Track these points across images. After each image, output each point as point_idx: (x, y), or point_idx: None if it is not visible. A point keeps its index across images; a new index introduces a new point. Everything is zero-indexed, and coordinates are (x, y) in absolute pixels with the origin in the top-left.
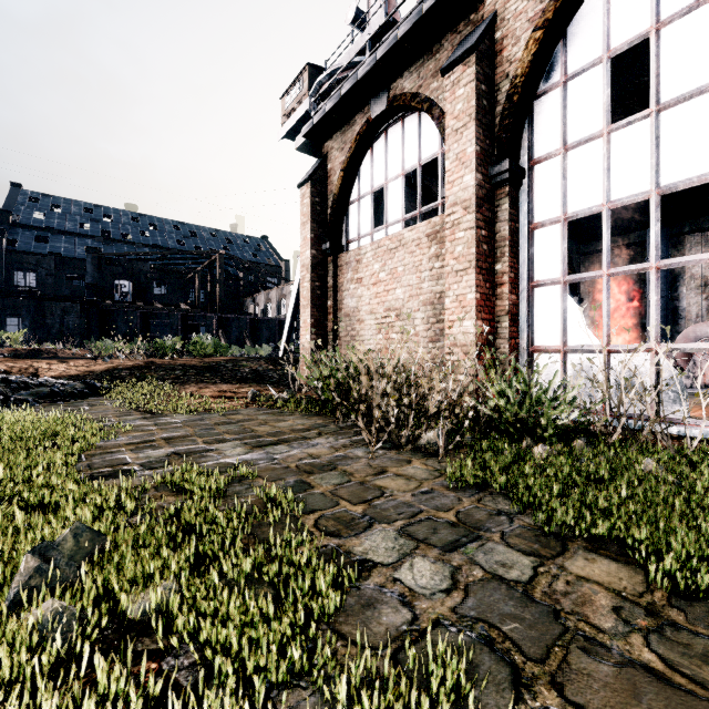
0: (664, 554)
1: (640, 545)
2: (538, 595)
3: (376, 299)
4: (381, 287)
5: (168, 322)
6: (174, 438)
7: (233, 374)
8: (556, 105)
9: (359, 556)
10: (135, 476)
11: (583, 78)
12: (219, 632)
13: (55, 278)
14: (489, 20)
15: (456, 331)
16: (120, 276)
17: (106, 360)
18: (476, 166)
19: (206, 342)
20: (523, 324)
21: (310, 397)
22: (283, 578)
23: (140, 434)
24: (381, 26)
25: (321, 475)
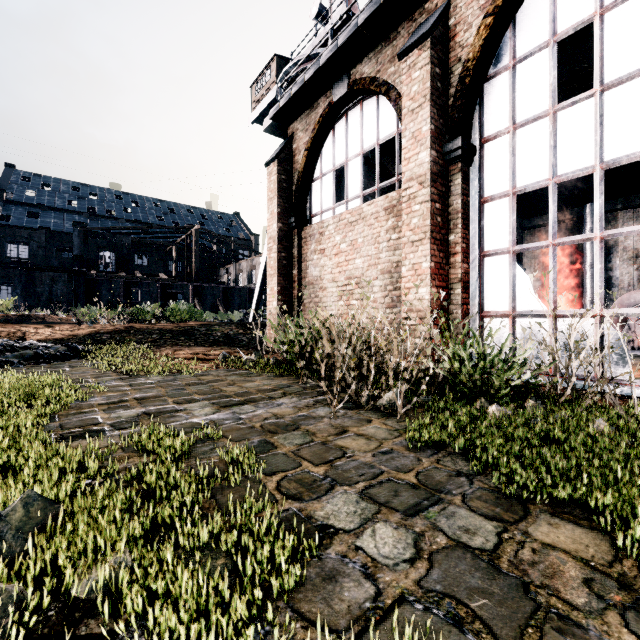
0: (631, 521)
1: (606, 511)
2: (505, 565)
3: (337, 268)
4: (342, 257)
5: (149, 291)
6: (146, 398)
7: (206, 338)
8: (505, 87)
9: (320, 522)
10: (104, 437)
11: (530, 61)
12: (169, 615)
13: (46, 250)
14: (442, 8)
15: (412, 298)
16: (104, 248)
17: (89, 325)
18: (431, 144)
19: (182, 309)
20: (474, 290)
21: (276, 359)
22: (242, 547)
23: (114, 395)
24: (342, 15)
25: (285, 435)
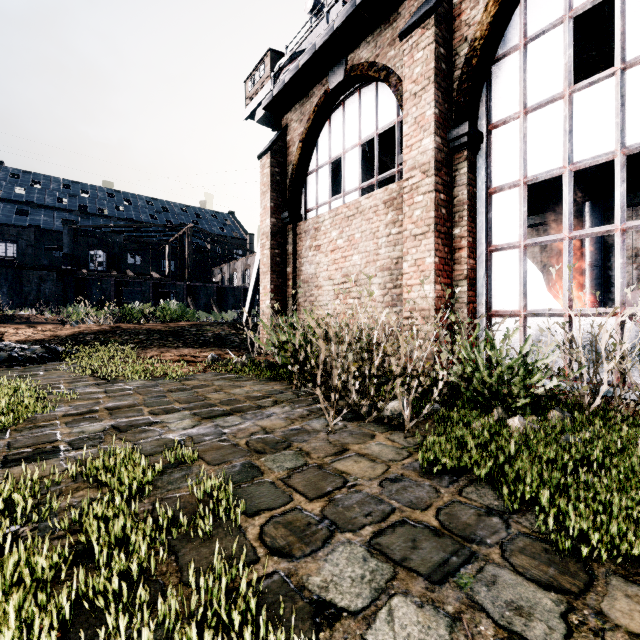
0: None
1: None
2: None
3: (333, 266)
4: (339, 254)
5: (141, 290)
6: (119, 407)
7: (196, 339)
8: (515, 69)
9: (316, 596)
10: (56, 460)
11: (543, 39)
12: None
13: (35, 249)
14: None
15: (415, 296)
16: (95, 247)
17: (74, 325)
18: (435, 129)
19: (172, 308)
20: (481, 288)
21: (268, 361)
22: None
23: (83, 403)
24: None
25: (273, 456)
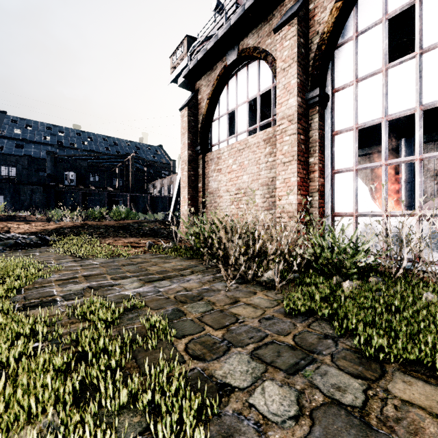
0: None
1: None
2: (374, 422)
3: (230, 182)
4: (233, 174)
5: (99, 199)
6: (91, 275)
7: (137, 231)
8: (350, 52)
9: (219, 380)
10: (56, 306)
11: (368, 33)
12: None
13: (28, 171)
14: None
15: (284, 203)
16: (68, 169)
17: (56, 222)
18: (297, 92)
19: (121, 211)
20: (328, 197)
21: (187, 246)
22: (155, 405)
23: (68, 273)
24: (233, 3)
25: (192, 305)
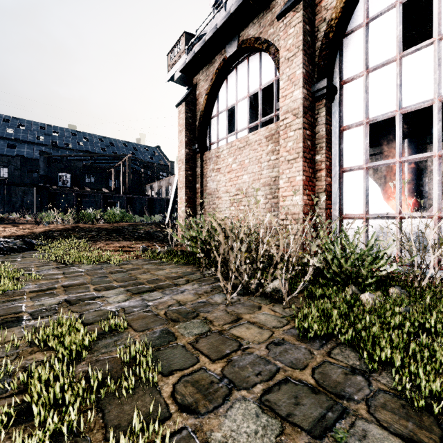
0: None
1: None
2: None
3: (229, 182)
4: (233, 174)
5: (94, 200)
6: (72, 285)
7: (132, 234)
8: (360, 40)
9: None
10: (18, 327)
11: (380, 19)
12: None
13: (20, 171)
14: None
15: (288, 204)
16: (62, 170)
17: (45, 225)
18: (303, 84)
19: (116, 213)
20: (335, 198)
21: (183, 251)
22: None
23: (46, 282)
24: None
25: (185, 324)
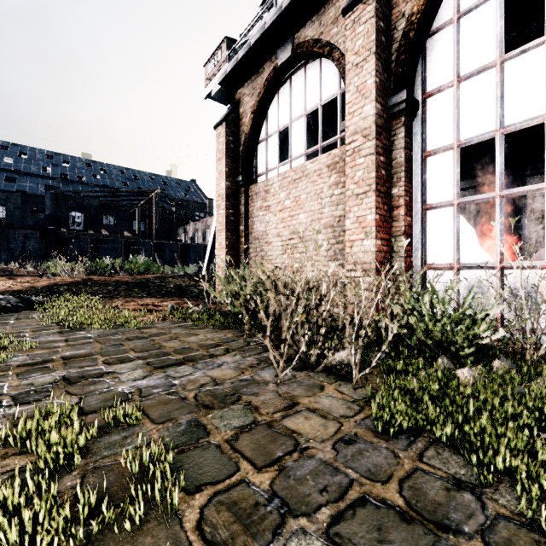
0: None
1: None
2: None
3: (281, 224)
4: (286, 213)
5: (114, 247)
6: (75, 357)
7: (159, 289)
8: (449, 41)
9: None
10: None
11: (476, 13)
12: None
13: (22, 211)
14: None
15: (357, 250)
16: (74, 209)
17: (50, 277)
18: (376, 96)
19: (140, 262)
20: (417, 243)
21: (222, 310)
22: None
23: (42, 353)
24: None
25: (221, 412)
